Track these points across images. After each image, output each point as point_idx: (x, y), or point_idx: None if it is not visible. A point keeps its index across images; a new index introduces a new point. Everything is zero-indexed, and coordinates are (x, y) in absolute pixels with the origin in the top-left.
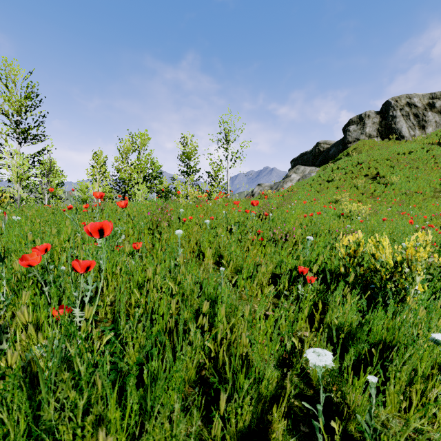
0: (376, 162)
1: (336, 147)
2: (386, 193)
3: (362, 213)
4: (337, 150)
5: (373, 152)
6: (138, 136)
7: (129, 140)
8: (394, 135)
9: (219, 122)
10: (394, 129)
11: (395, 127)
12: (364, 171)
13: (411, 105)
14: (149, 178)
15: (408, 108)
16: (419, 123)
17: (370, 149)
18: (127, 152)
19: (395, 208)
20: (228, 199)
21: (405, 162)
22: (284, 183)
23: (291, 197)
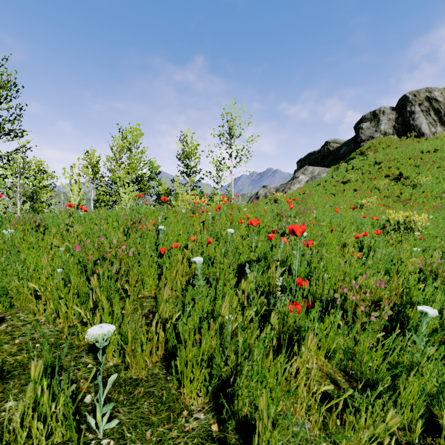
0: (397, 161)
1: (347, 146)
2: (416, 196)
3: (418, 226)
4: (348, 149)
5: (392, 151)
6: (128, 131)
7: (119, 136)
8: (413, 132)
9: (222, 114)
10: (412, 125)
11: (413, 124)
12: (384, 171)
13: (432, 100)
14: (141, 179)
15: (428, 103)
16: (440, 119)
17: (387, 148)
18: (121, 151)
19: (432, 215)
20: (232, 204)
21: (431, 161)
22: (292, 185)
23: (305, 201)
